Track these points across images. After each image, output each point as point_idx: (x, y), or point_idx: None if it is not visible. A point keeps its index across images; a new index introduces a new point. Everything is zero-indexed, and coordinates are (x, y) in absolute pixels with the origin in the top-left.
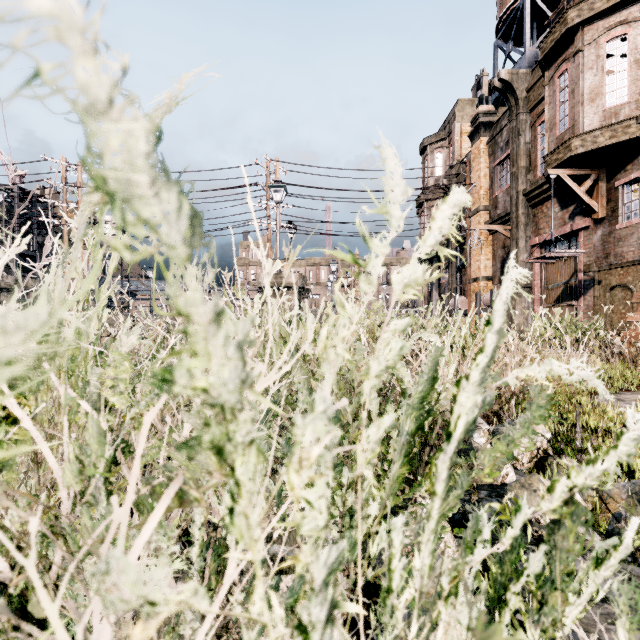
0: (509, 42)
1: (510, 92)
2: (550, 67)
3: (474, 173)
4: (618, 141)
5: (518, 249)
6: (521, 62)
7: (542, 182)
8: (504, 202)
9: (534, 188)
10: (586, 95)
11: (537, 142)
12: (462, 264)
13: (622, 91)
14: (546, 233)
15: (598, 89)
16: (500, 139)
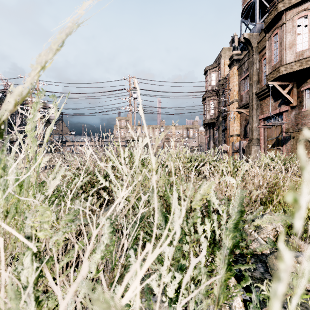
0: (248, 19)
1: (249, 44)
2: (269, 31)
3: (231, 84)
4: (303, 68)
5: (253, 121)
6: (254, 29)
7: (265, 88)
8: (246, 98)
9: (261, 91)
10: (287, 45)
11: (262, 68)
12: (225, 128)
13: (305, 43)
14: (267, 113)
15: (293, 42)
16: (244, 67)
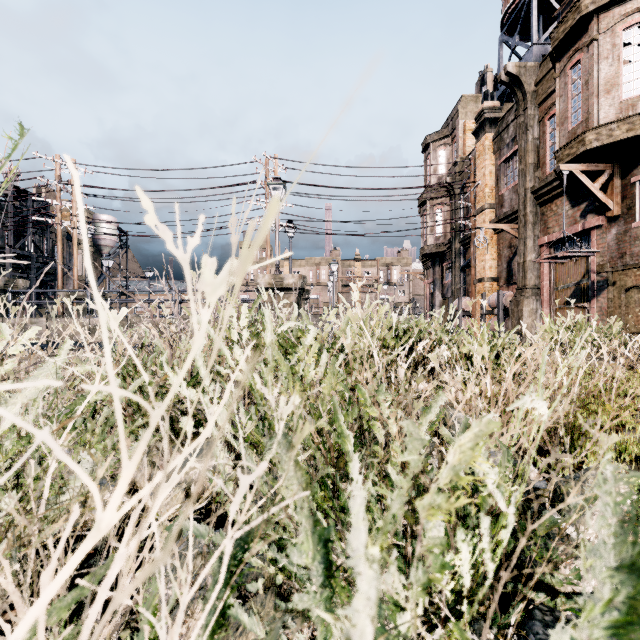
0: (515, 36)
1: (517, 86)
2: (561, 58)
3: (479, 171)
4: (636, 134)
5: (526, 249)
6: (528, 56)
7: (552, 179)
8: (510, 200)
9: (543, 185)
10: (601, 86)
11: (546, 138)
12: (466, 264)
13: (639, 81)
14: (555, 232)
15: (614, 80)
16: (506, 135)
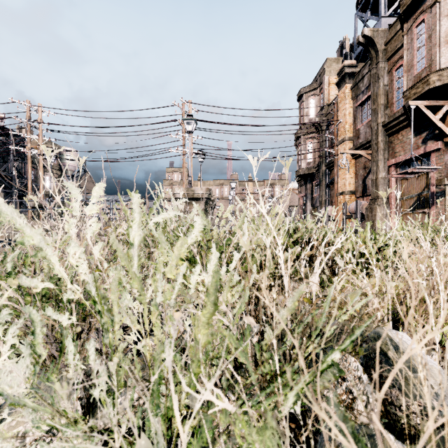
0: (367, 12)
1: (371, 46)
2: (408, 20)
3: (340, 112)
4: None
5: (378, 168)
6: (377, 26)
7: (399, 115)
8: (365, 133)
9: (392, 120)
10: (442, 38)
11: (393, 84)
12: (330, 182)
13: None
14: (401, 155)
15: None
16: (362, 84)
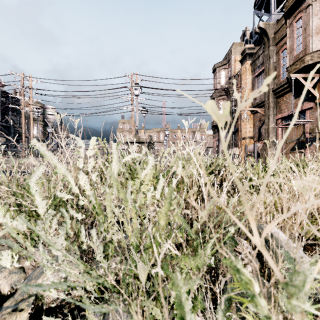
0: (262, 10)
1: (264, 35)
2: (290, 17)
3: (243, 81)
4: None
5: (269, 121)
6: (269, 20)
7: (284, 83)
8: (260, 96)
9: (279, 87)
10: (313, 30)
11: (280, 62)
12: (236, 130)
13: None
14: (285, 112)
15: None
16: (258, 62)
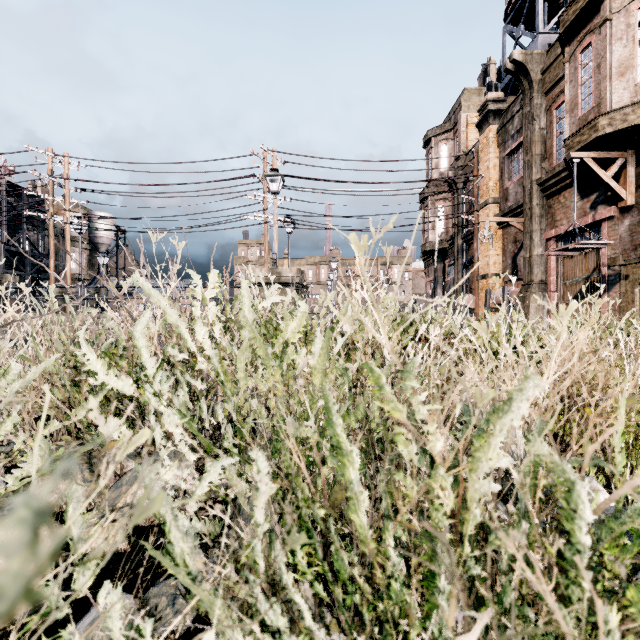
0: (519, 26)
1: (523, 75)
2: (571, 42)
3: (482, 164)
4: None
5: (532, 243)
6: (533, 46)
7: (560, 169)
8: (515, 193)
9: (550, 176)
10: (614, 69)
11: (553, 127)
12: (469, 260)
13: None
14: (563, 225)
15: (628, 62)
16: (511, 127)
